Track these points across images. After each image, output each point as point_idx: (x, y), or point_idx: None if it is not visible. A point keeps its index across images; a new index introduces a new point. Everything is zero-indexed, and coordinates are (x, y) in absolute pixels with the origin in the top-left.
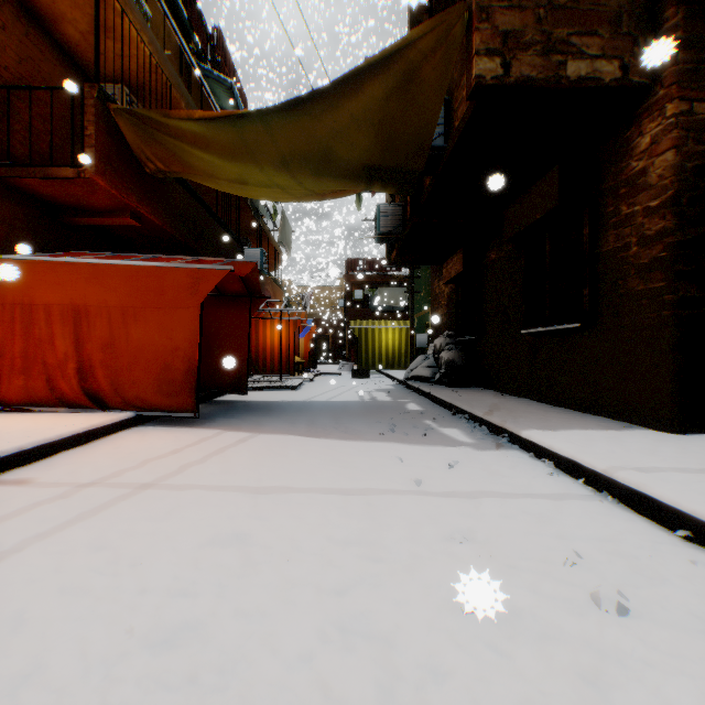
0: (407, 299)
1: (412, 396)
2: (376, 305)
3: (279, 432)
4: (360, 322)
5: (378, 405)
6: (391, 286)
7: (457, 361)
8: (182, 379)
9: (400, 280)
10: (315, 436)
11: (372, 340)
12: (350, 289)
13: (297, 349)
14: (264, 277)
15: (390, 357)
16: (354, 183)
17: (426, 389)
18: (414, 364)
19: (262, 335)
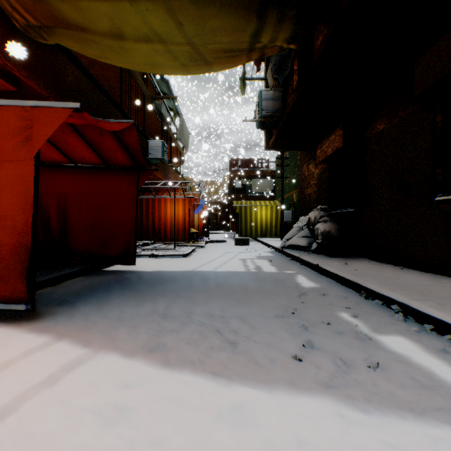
0: (273, 187)
1: (294, 265)
2: (250, 193)
3: (131, 346)
4: (241, 202)
5: (266, 280)
6: (261, 178)
7: (333, 232)
8: (12, 258)
9: (268, 174)
10: (185, 363)
11: (250, 216)
12: (233, 180)
13: (193, 222)
14: (168, 167)
15: (264, 228)
16: (243, 18)
17: (310, 259)
18: (290, 234)
19: (163, 211)
